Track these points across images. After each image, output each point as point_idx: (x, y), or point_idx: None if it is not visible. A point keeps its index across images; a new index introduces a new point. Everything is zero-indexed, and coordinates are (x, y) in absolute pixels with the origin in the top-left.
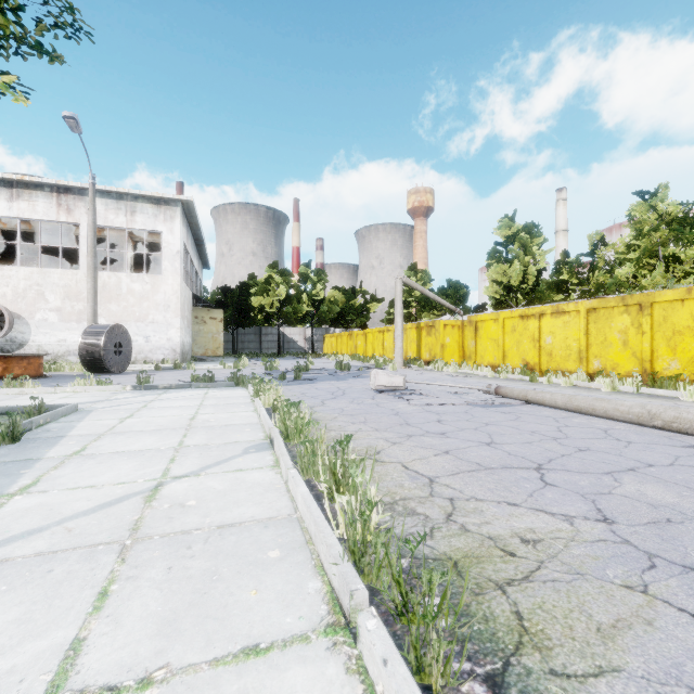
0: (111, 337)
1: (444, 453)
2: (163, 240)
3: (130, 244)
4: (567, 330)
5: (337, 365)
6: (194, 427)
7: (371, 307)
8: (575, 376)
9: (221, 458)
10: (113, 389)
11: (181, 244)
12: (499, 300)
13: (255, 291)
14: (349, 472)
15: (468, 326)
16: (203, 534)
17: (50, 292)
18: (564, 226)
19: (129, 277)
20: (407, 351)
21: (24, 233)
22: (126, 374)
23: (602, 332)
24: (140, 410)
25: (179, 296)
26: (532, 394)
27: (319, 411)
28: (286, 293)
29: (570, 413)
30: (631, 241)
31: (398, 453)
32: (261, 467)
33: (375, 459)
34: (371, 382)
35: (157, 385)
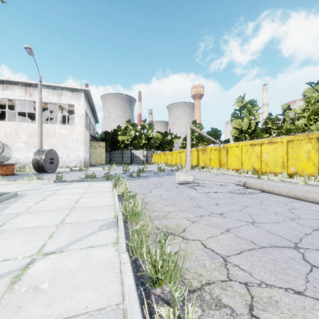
0: (48, 155)
1: (226, 232)
2: (75, 108)
3: (60, 111)
4: (276, 151)
5: (158, 169)
6: (75, 208)
7: (174, 141)
8: (281, 175)
9: (83, 234)
10: (43, 182)
11: (84, 110)
12: (236, 137)
13: (120, 133)
14: (166, 263)
15: (223, 150)
16: None
17: (21, 133)
18: (266, 102)
19: (59, 126)
20: (192, 162)
21: (12, 106)
22: (55, 173)
23: (295, 152)
24: (51, 195)
25: (83, 135)
26: (266, 187)
27: (148, 196)
28: (134, 134)
29: (291, 199)
30: (305, 107)
31: (197, 231)
32: (106, 244)
33: (182, 236)
34: (176, 179)
35: (66, 180)
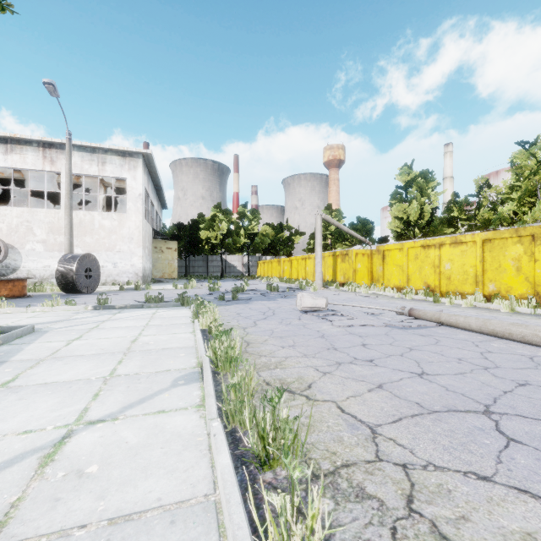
0: (82, 264)
1: (378, 388)
2: (127, 185)
3: (102, 189)
4: (464, 257)
5: (268, 287)
6: (132, 351)
7: (295, 239)
8: (473, 298)
9: (147, 392)
10: (76, 309)
11: (142, 188)
12: (400, 233)
13: (203, 226)
14: (281, 433)
15: (377, 255)
16: (85, 538)
17: (37, 227)
18: (450, 173)
19: (100, 215)
20: (325, 275)
21: (20, 181)
22: (94, 294)
23: (496, 259)
24: (90, 331)
25: (140, 230)
26: (446, 316)
27: (251, 333)
28: (228, 228)
29: (485, 336)
30: (514, 183)
31: (330, 388)
32: (186, 408)
33: (307, 396)
34: (297, 303)
35: (114, 305)
